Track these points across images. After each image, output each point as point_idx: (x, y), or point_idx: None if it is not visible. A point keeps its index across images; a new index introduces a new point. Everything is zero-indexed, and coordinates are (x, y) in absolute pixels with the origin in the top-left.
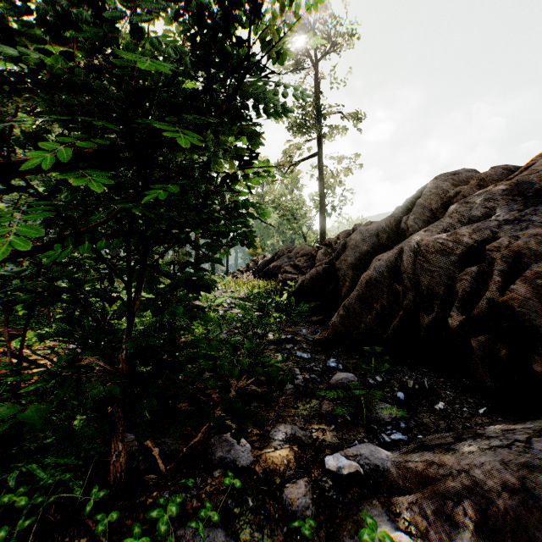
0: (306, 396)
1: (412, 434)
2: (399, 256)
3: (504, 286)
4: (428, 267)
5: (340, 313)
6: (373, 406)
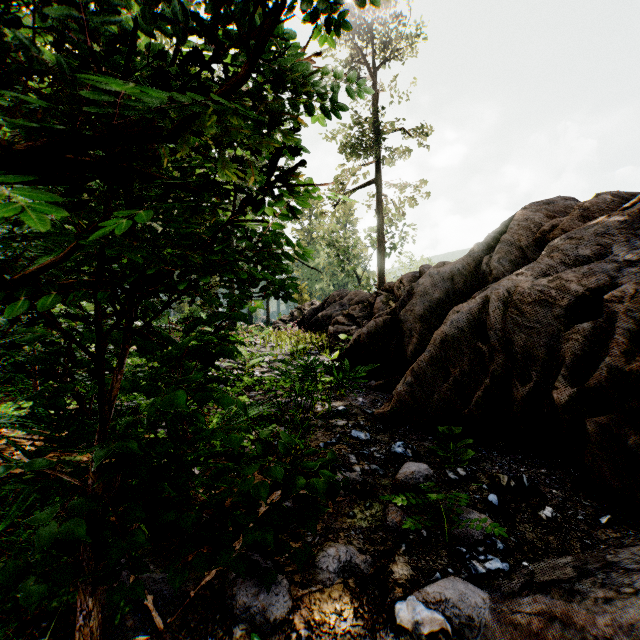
0: (366, 498)
1: (514, 558)
2: (483, 307)
3: (630, 350)
4: (523, 322)
5: (407, 380)
6: (457, 517)
